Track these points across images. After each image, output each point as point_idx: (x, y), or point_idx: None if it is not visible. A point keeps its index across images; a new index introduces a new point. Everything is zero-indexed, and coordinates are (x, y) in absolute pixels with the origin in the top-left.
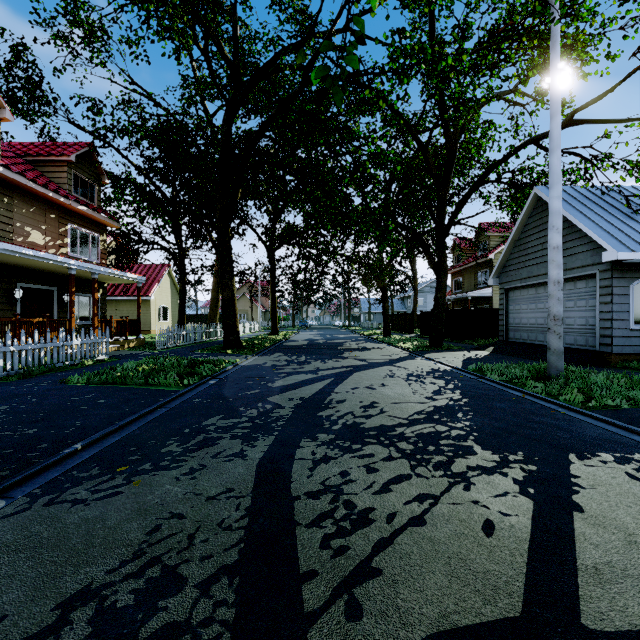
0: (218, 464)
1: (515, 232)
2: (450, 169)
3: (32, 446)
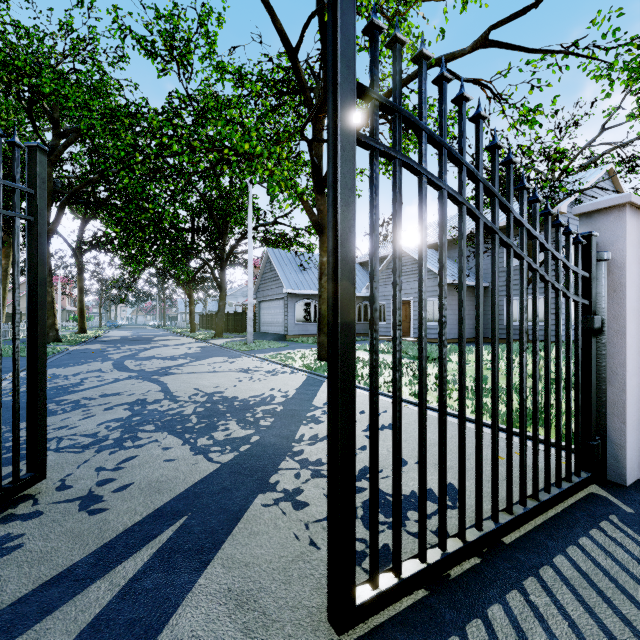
0: (97, 364)
1: (261, 270)
2: (227, 225)
3: (6, 367)
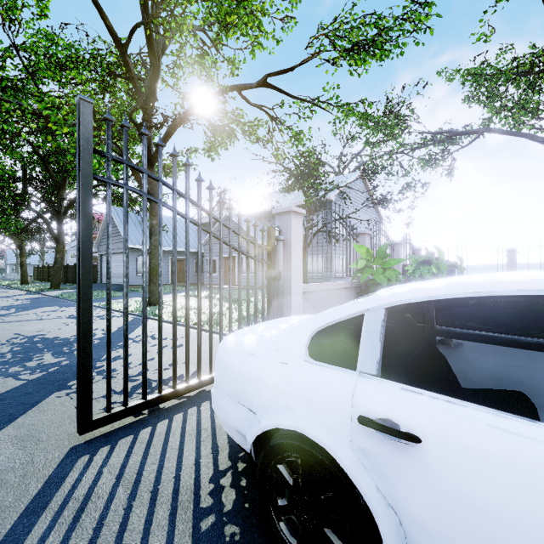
0: None
1: (103, 225)
2: (65, 180)
3: None
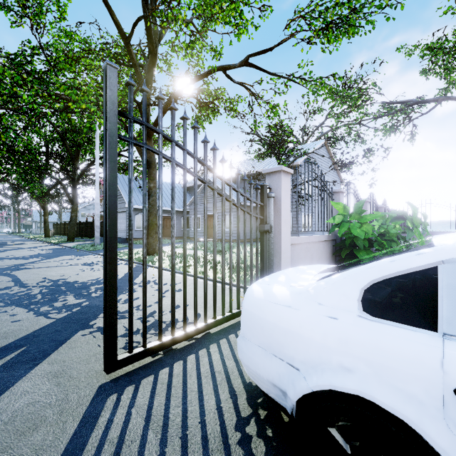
0: None
1: None
2: (79, 153)
3: None
